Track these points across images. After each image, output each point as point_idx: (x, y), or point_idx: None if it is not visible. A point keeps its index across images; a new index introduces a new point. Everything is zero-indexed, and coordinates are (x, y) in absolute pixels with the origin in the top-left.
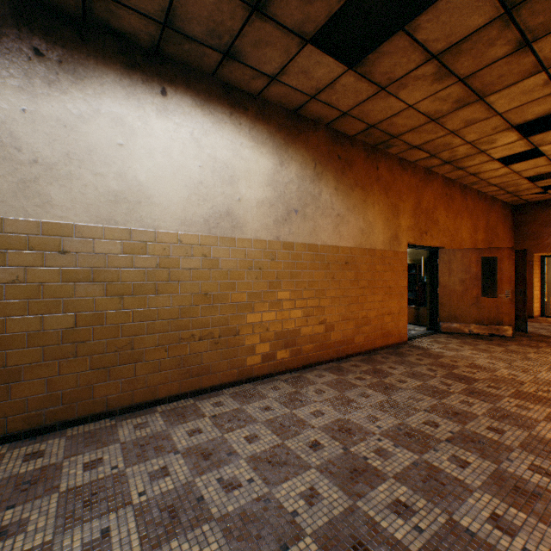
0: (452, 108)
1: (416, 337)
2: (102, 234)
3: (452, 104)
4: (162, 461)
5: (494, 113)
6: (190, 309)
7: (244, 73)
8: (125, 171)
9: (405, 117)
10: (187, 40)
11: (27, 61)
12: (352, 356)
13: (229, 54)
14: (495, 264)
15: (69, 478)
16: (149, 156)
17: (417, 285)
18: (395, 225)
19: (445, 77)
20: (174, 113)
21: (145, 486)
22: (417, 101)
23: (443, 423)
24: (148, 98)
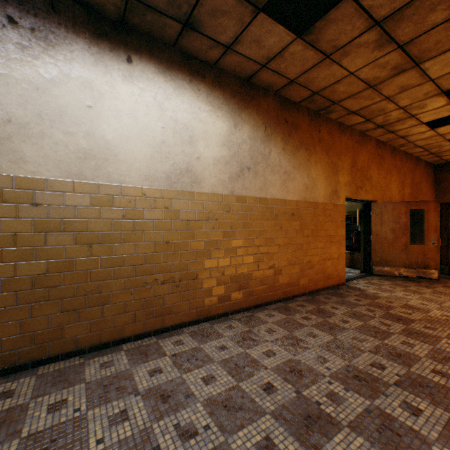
0: (389, 74)
1: (352, 278)
2: (71, 188)
3: (390, 71)
4: (122, 404)
5: (427, 79)
6: (153, 256)
7: (202, 43)
8: (93, 131)
9: (346, 84)
10: (149, 10)
11: (1, 28)
12: (297, 297)
13: (188, 24)
14: (420, 215)
15: (32, 421)
16: (115, 117)
17: (352, 233)
18: (335, 181)
19: (386, 44)
20: (138, 79)
21: (103, 432)
22: (358, 68)
23: (389, 365)
24: (115, 65)
